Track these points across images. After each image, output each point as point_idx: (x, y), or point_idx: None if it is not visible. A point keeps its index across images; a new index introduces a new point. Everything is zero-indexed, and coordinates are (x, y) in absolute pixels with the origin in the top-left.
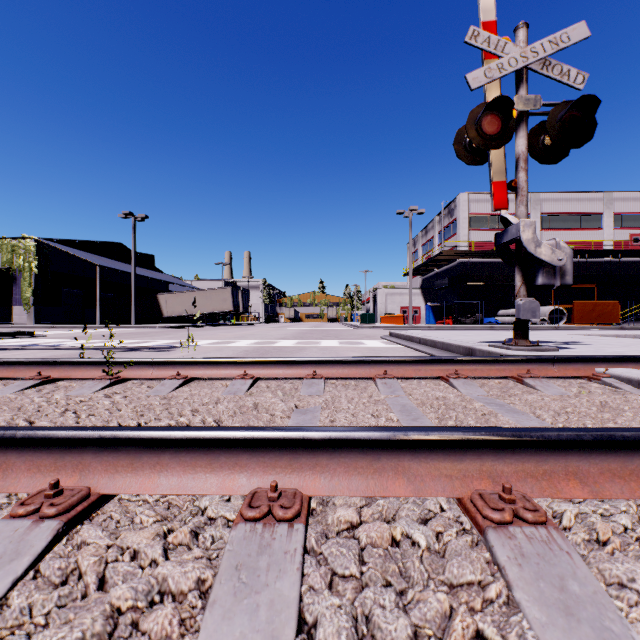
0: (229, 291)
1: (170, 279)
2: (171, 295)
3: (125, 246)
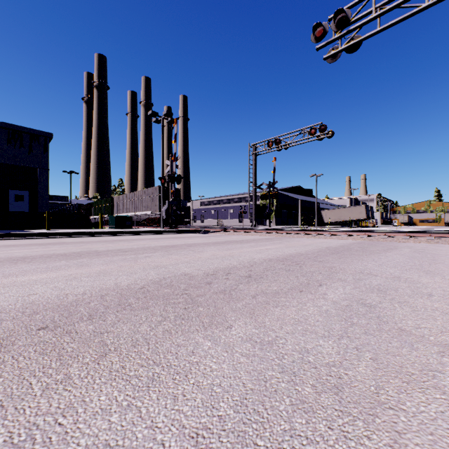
0: (363, 207)
1: (323, 202)
2: (328, 211)
3: (301, 187)
